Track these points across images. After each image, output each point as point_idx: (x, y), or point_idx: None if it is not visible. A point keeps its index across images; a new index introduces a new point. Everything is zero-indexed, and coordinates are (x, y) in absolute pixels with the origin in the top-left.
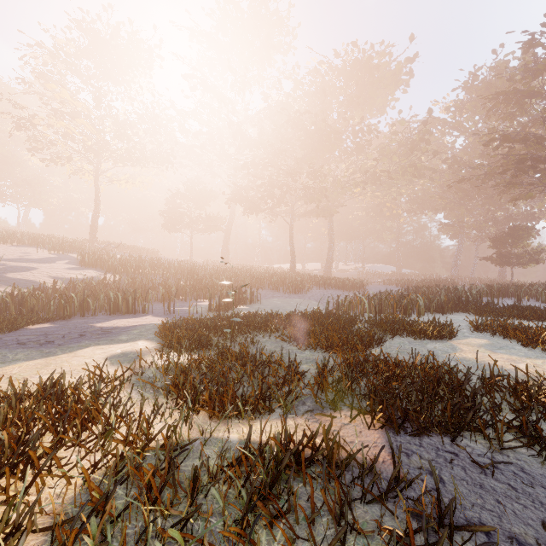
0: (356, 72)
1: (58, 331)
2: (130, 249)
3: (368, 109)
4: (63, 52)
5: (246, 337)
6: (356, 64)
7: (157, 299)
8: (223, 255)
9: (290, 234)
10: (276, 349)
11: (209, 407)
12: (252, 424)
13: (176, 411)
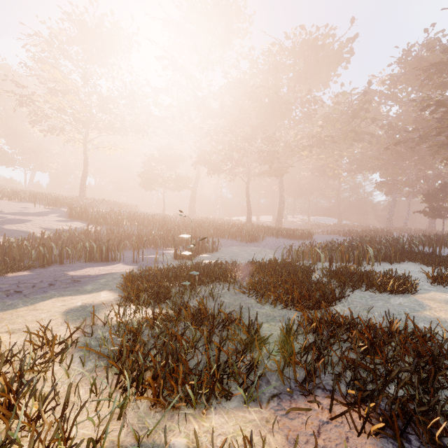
0: (303, 52)
1: (32, 279)
2: (113, 204)
3: (313, 84)
4: (56, 39)
5: (206, 288)
6: (303, 44)
7: (131, 247)
8: (190, 209)
9: (247, 191)
10: (235, 302)
11: (153, 392)
12: (206, 417)
13: (116, 392)
